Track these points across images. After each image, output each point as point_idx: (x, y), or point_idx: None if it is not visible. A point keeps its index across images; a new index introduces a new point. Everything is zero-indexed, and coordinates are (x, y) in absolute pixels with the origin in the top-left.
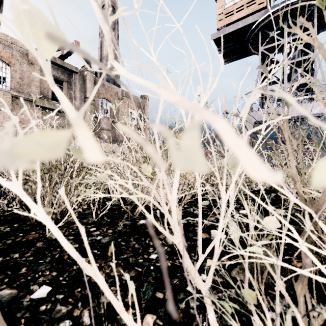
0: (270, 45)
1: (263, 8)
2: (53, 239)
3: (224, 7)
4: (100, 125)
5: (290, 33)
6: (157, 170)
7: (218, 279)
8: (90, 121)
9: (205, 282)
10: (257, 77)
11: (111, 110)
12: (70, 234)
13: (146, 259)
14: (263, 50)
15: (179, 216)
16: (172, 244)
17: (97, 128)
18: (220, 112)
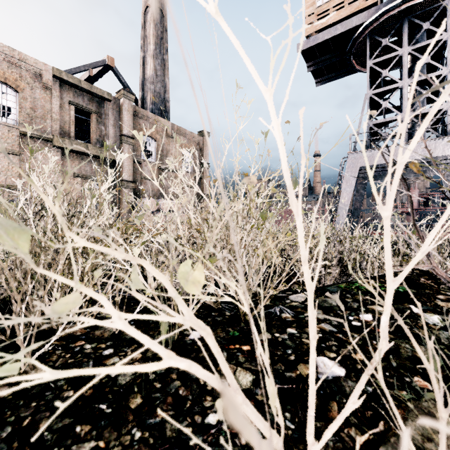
0: (382, 57)
1: (371, 5)
2: None
3: (316, 5)
4: (141, 172)
5: (411, 41)
6: None
7: None
8: (129, 168)
9: None
10: (364, 103)
11: (158, 152)
12: (65, 365)
13: (198, 426)
14: (372, 65)
15: (274, 401)
16: (247, 389)
17: (137, 177)
18: None
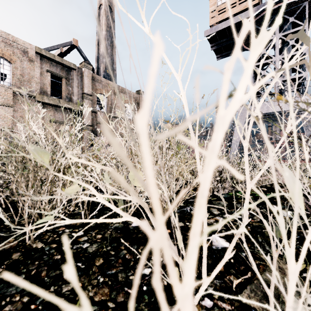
0: None
1: (254, 5)
2: (32, 248)
3: (217, 5)
4: (97, 119)
5: (281, 29)
6: (145, 227)
7: (225, 306)
8: (88, 116)
9: (209, 310)
10: None
11: (108, 105)
12: (53, 241)
13: None
14: None
15: (180, 243)
16: None
17: (94, 122)
18: (289, 83)
